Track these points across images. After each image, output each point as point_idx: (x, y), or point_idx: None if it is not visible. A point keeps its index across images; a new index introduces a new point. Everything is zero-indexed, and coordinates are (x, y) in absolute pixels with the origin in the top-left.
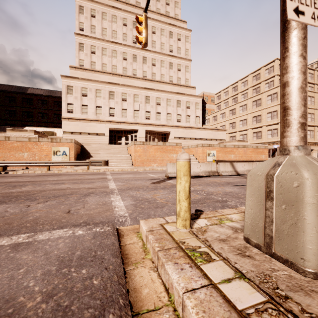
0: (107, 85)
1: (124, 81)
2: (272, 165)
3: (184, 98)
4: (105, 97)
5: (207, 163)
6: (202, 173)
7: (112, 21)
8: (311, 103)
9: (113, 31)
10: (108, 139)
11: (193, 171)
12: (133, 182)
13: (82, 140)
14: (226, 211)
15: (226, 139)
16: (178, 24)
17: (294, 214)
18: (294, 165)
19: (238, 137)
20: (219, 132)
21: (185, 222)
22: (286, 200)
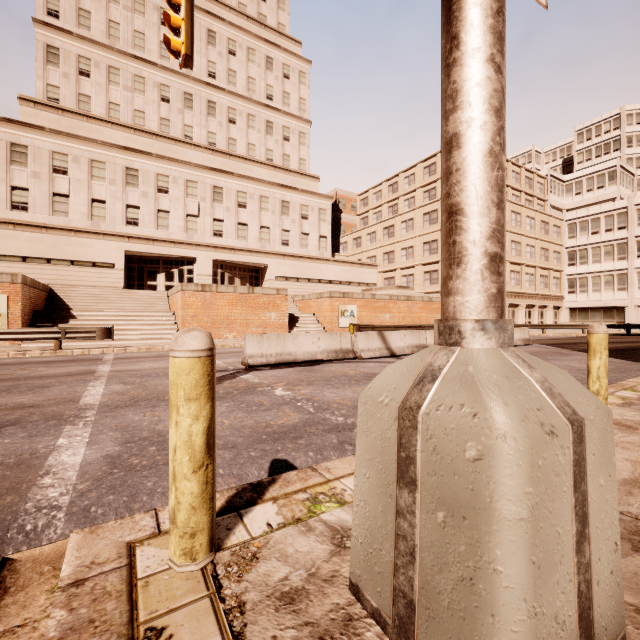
0: (121, 152)
1: (164, 149)
2: (417, 374)
3: (297, 197)
4: (114, 179)
5: (334, 334)
6: (323, 355)
7: (134, 10)
8: (517, 224)
9: (136, 32)
10: (122, 278)
11: (304, 350)
12: (157, 382)
13: (53, 278)
14: (338, 466)
15: (378, 283)
16: (285, 44)
17: (469, 548)
18: (470, 381)
19: (399, 280)
20: (365, 269)
21: (192, 542)
22: (448, 497)
